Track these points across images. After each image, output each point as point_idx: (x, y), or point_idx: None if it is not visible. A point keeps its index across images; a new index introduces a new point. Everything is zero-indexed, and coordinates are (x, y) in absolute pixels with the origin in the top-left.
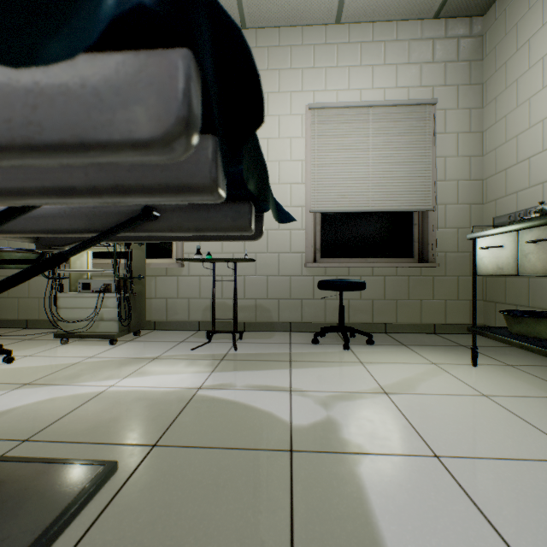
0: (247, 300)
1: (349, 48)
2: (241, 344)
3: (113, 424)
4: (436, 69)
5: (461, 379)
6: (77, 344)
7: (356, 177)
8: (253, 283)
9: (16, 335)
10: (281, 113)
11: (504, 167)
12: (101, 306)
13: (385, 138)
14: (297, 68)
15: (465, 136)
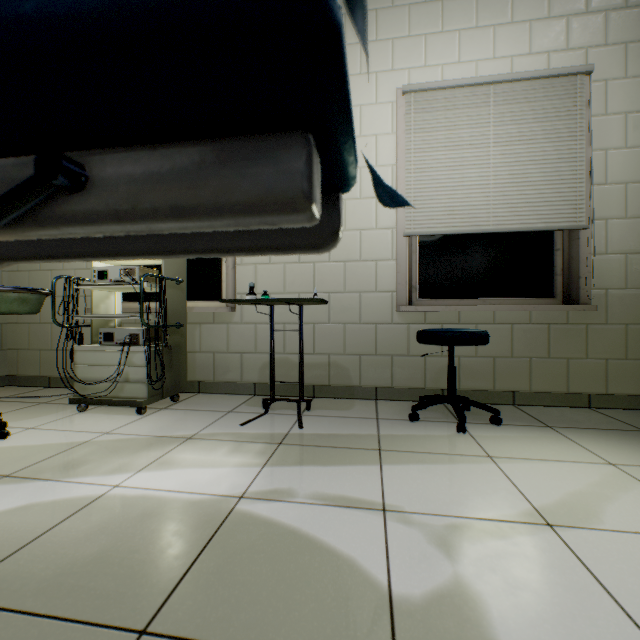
0: (317, 356)
1: (459, 4)
2: (308, 419)
3: (91, 569)
4: (591, 22)
5: None
6: (97, 412)
7: (470, 184)
8: (325, 333)
9: (32, 397)
10: (363, 102)
11: None
12: (125, 363)
13: (512, 127)
14: (386, 39)
15: (638, 117)
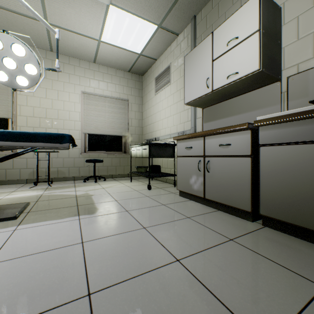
0: (53, 168)
1: (99, 73)
2: (53, 185)
3: (17, 201)
4: (129, 89)
5: (125, 184)
6: None
7: (102, 121)
8: (56, 161)
9: None
10: (70, 91)
11: (146, 125)
12: None
13: (112, 109)
14: (77, 75)
15: (138, 113)
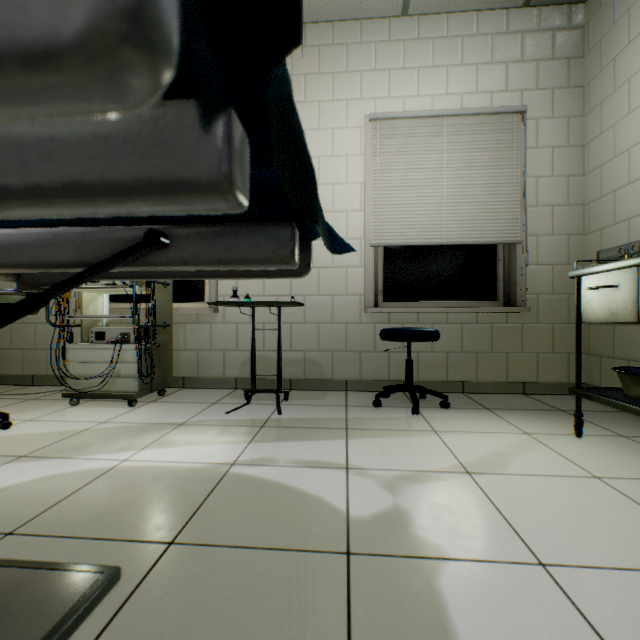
0: (294, 352)
1: (418, 45)
2: (286, 407)
3: (121, 512)
4: (525, 69)
5: (563, 454)
6: (89, 406)
7: (427, 202)
8: (301, 332)
9: (19, 394)
10: (335, 125)
11: (612, 188)
12: (117, 360)
13: (462, 155)
14: (355, 71)
15: (562, 151)
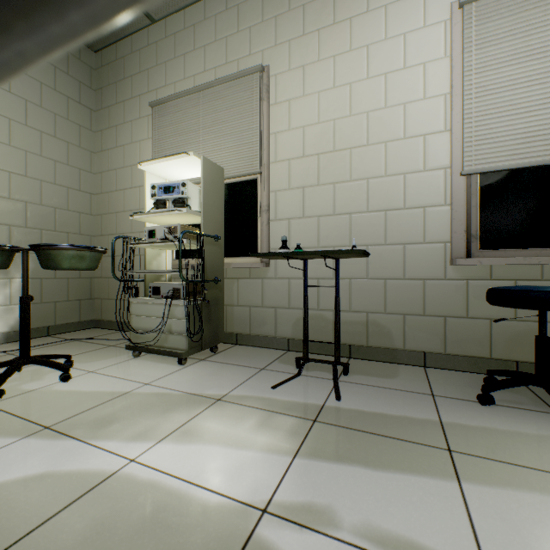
0: (353, 313)
1: None
2: (346, 386)
3: None
4: None
5: None
6: (147, 359)
7: None
8: (363, 289)
9: (106, 339)
10: (408, 29)
11: None
12: (167, 316)
13: None
14: None
15: None
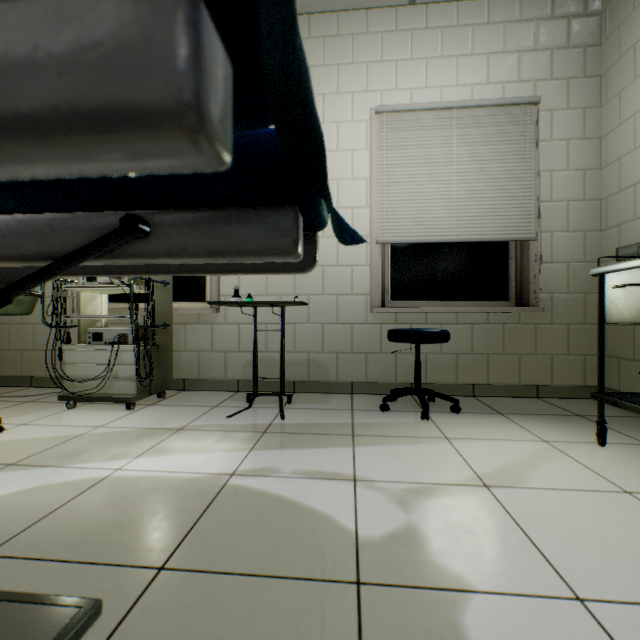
0: (298, 354)
1: (426, 35)
2: (290, 411)
3: (109, 530)
4: (539, 59)
5: (587, 465)
6: (86, 409)
7: (436, 198)
8: (305, 332)
9: (16, 396)
10: (340, 119)
11: (632, 181)
12: (115, 361)
13: (472, 149)
14: (361, 63)
15: (577, 143)
